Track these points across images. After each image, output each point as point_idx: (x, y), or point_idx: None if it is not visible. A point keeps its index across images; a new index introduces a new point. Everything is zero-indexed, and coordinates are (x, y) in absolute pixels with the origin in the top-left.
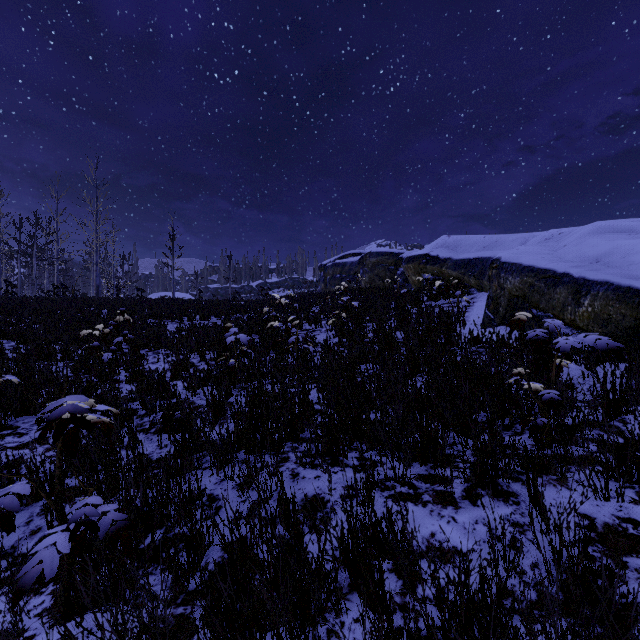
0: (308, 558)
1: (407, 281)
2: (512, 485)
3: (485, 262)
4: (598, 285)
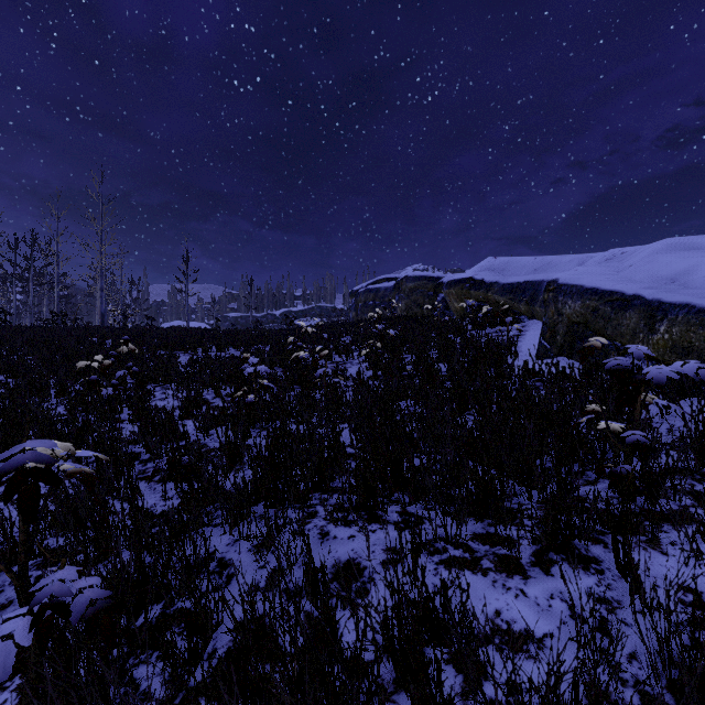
0: (342, 649)
1: (448, 308)
2: (592, 548)
3: (537, 286)
4: (677, 308)
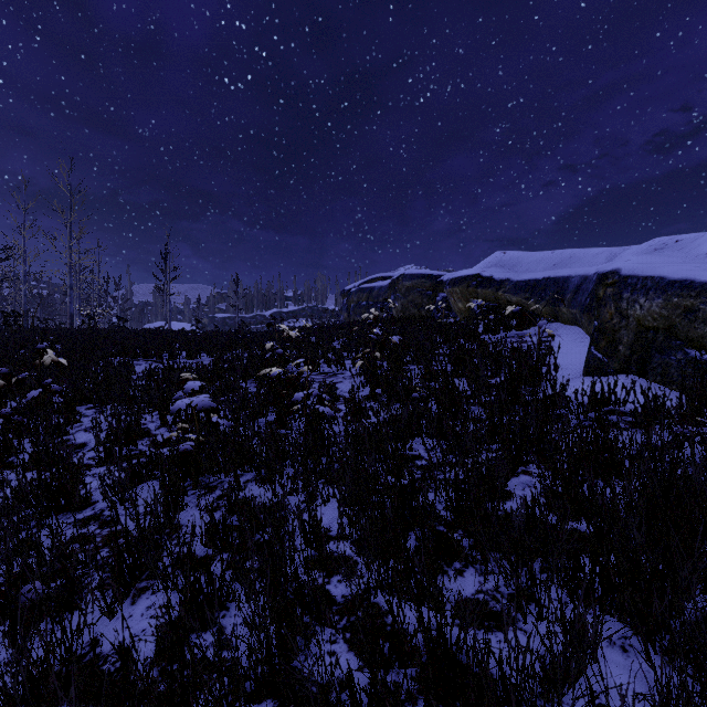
0: None
1: (449, 309)
2: None
3: (562, 283)
4: None
